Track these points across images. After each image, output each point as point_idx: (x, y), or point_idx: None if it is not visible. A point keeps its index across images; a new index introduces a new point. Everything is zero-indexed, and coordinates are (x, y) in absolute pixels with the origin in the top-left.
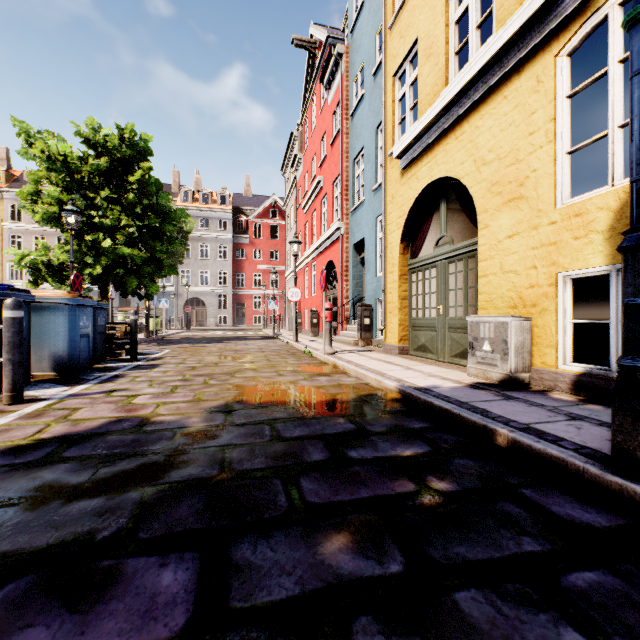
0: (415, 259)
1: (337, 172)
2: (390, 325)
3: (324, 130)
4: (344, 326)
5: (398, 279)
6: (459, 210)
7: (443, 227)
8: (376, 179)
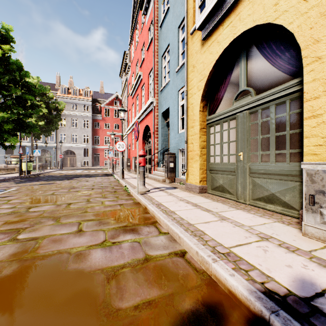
0: (213, 114)
1: (151, 66)
2: (191, 169)
3: (143, 42)
4: (155, 168)
5: (199, 131)
6: (262, 62)
7: (243, 82)
8: (178, 64)
